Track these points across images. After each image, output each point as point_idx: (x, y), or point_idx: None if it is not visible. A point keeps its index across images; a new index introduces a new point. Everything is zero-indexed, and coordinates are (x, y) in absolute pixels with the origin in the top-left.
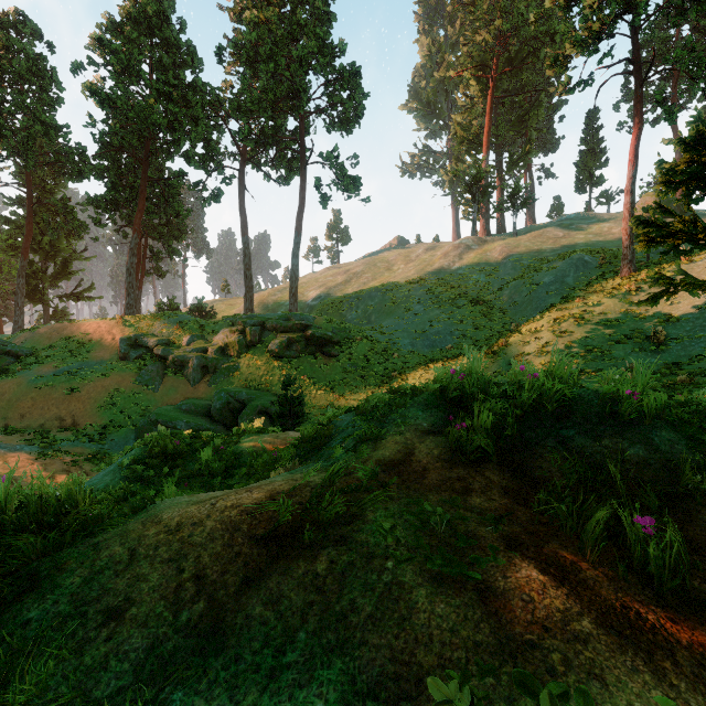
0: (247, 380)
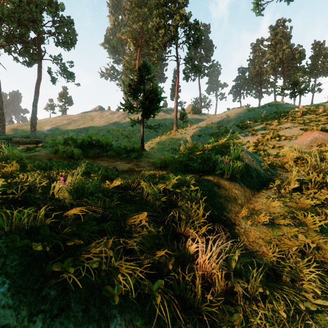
0: None
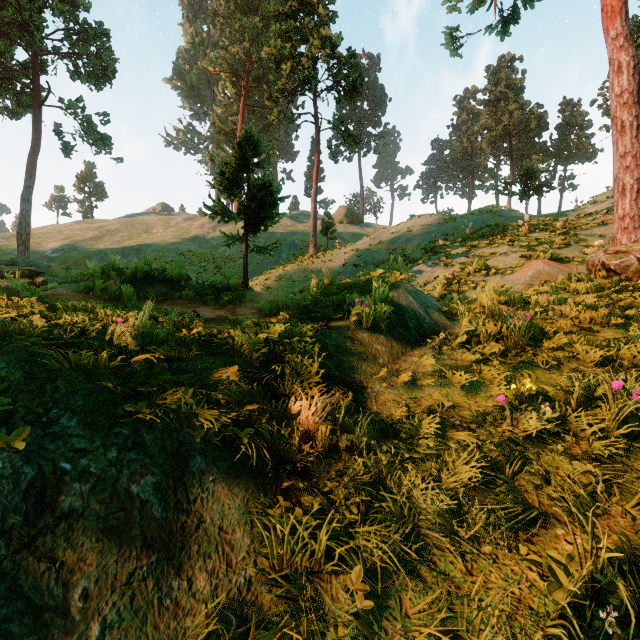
0: None
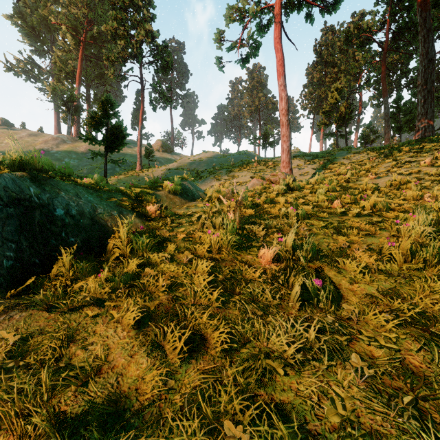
0: None
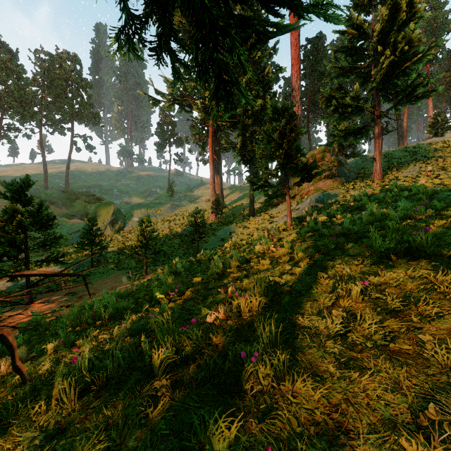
0: (79, 209)
